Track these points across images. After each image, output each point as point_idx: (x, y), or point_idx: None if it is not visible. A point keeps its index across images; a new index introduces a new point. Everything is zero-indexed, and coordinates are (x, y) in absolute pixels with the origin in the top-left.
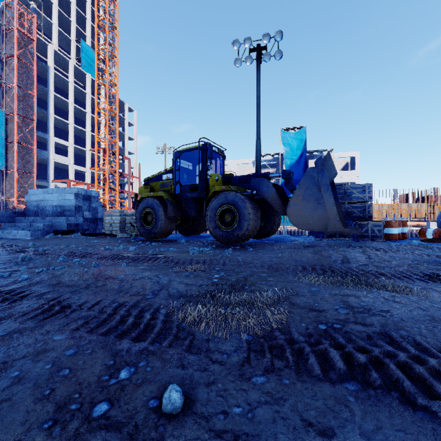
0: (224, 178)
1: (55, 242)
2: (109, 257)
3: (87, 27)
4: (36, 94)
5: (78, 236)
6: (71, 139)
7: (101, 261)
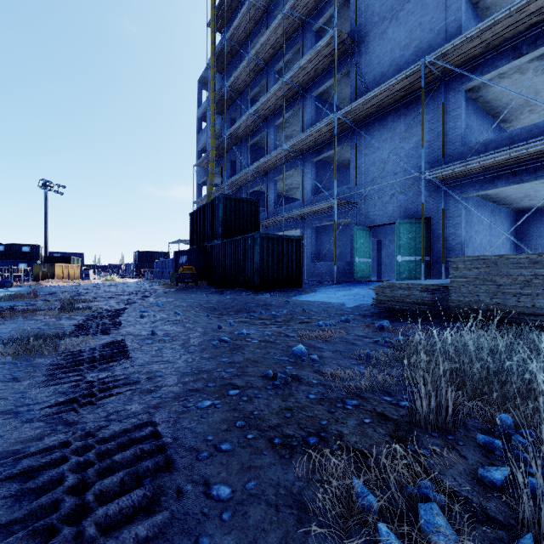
0: None
1: None
2: None
3: None
4: None
5: None
6: None
7: None
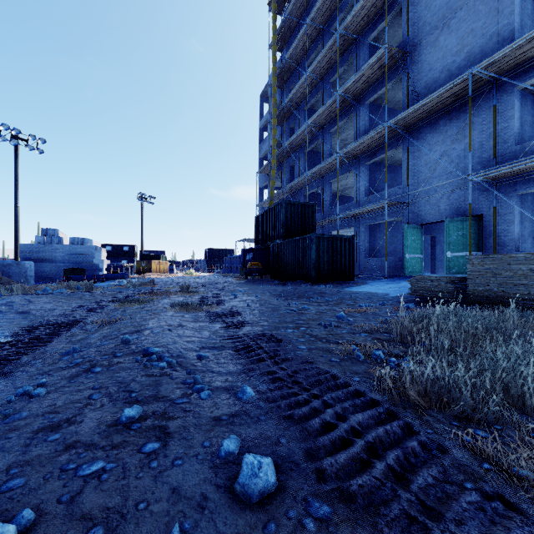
0: None
1: None
2: None
3: None
4: None
5: None
6: None
7: None
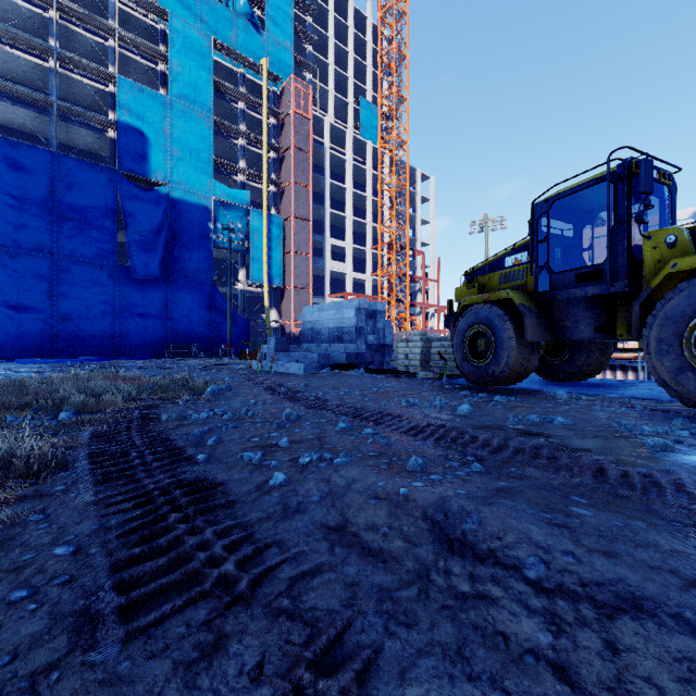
0: None
1: (331, 382)
2: (428, 431)
3: (367, 78)
4: (312, 187)
5: (361, 374)
6: (348, 238)
7: (414, 441)
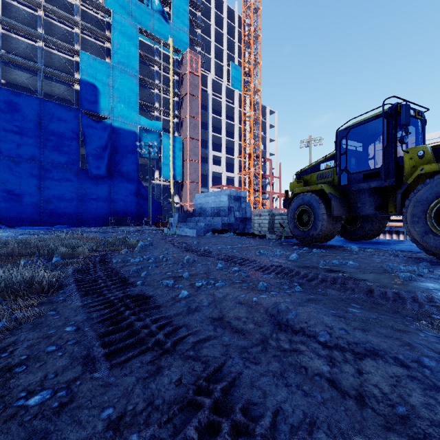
0: (436, 150)
1: (213, 241)
2: (271, 269)
3: (235, 49)
4: (201, 119)
5: (231, 236)
6: (223, 150)
7: (263, 274)
